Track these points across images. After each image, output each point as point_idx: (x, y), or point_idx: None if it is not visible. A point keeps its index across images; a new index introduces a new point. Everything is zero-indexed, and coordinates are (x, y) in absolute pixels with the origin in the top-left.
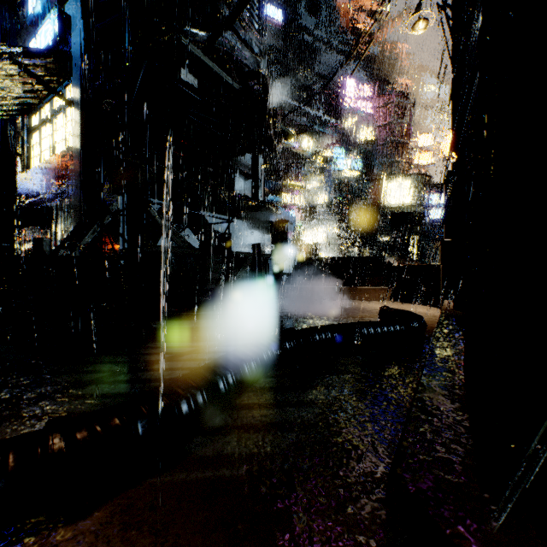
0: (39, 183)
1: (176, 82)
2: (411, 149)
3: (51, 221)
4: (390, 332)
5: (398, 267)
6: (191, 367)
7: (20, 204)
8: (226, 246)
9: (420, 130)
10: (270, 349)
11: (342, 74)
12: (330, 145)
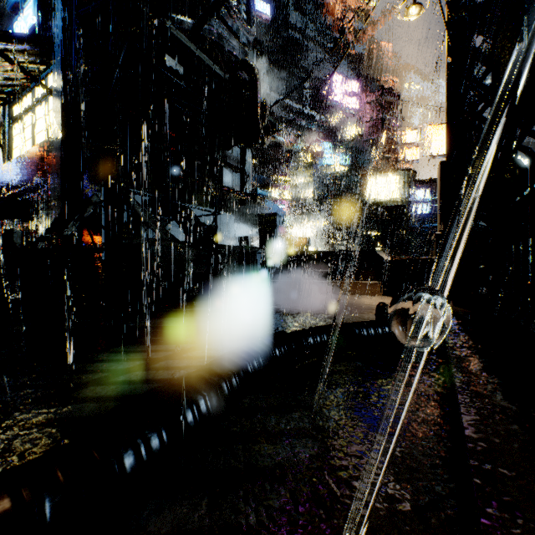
0: (20, 174)
1: (159, 67)
2: (397, 145)
3: (32, 214)
4: (392, 333)
5: (389, 260)
6: (163, 378)
7: (1, 196)
8: (212, 239)
9: (405, 127)
10: (257, 360)
11: (329, 72)
12: (317, 141)
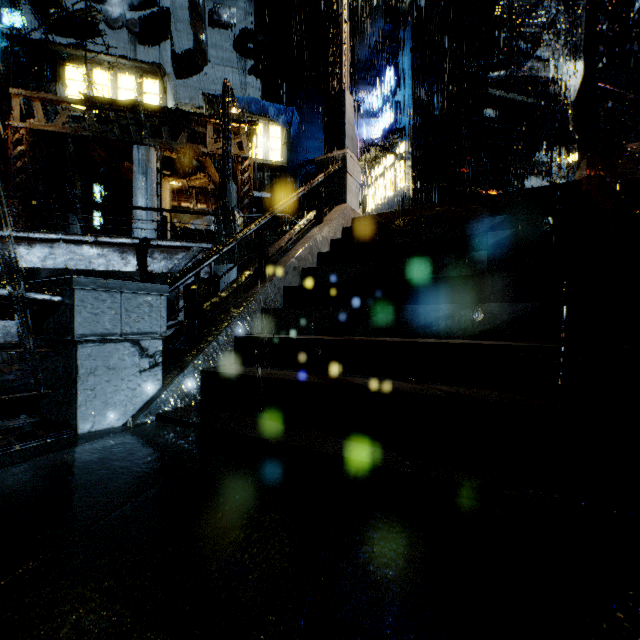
0: None
1: (487, 123)
2: None
3: None
4: None
5: None
6: None
7: None
8: None
9: None
10: None
11: None
12: None
